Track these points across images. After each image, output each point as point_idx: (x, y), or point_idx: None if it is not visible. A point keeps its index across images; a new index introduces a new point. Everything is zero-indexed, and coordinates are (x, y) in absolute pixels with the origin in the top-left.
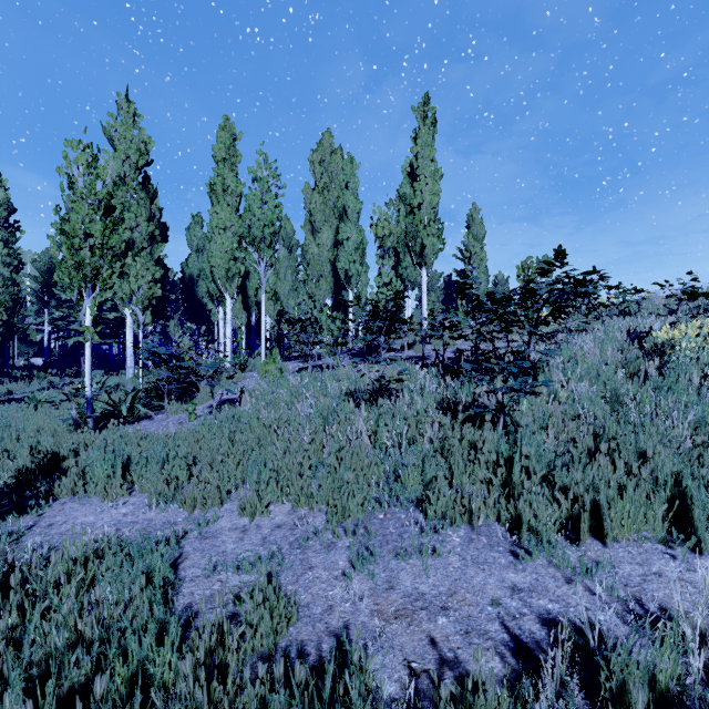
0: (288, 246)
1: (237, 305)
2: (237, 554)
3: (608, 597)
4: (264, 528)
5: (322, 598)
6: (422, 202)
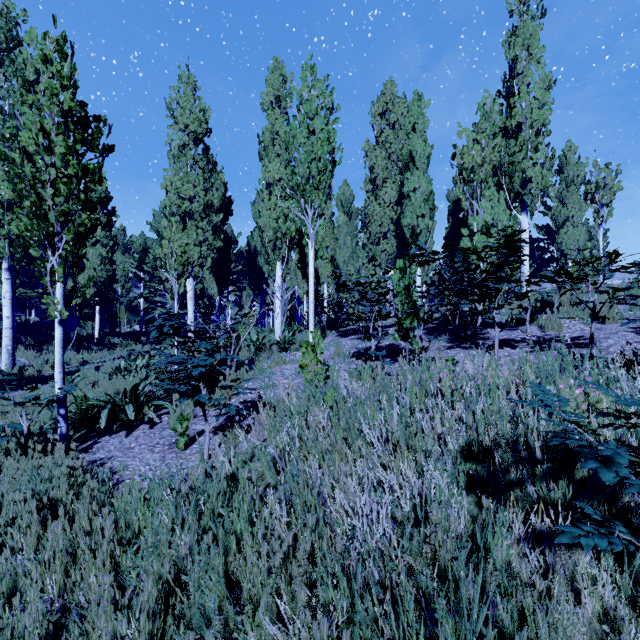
0: (347, 212)
1: (299, 274)
2: None
3: None
4: None
5: None
6: (521, 123)
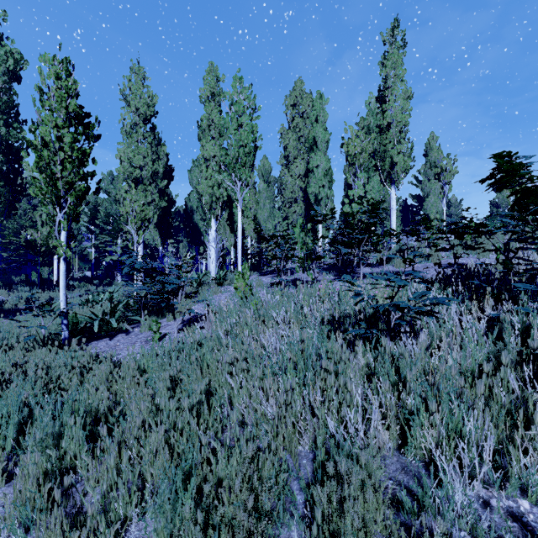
0: (267, 180)
1: (227, 230)
2: None
3: None
4: None
5: None
6: (391, 122)
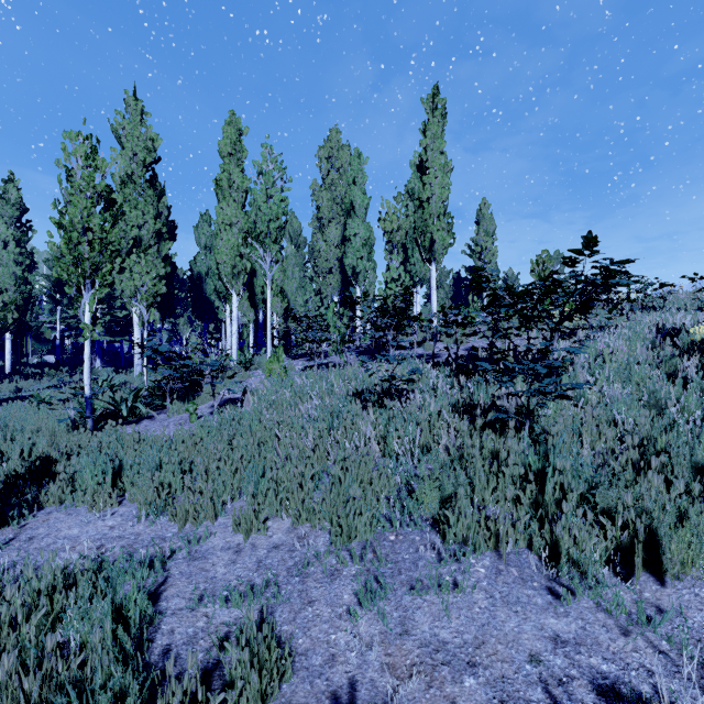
0: (296, 243)
1: (245, 302)
2: (225, 585)
3: (679, 657)
4: (260, 549)
5: (323, 644)
6: (431, 196)
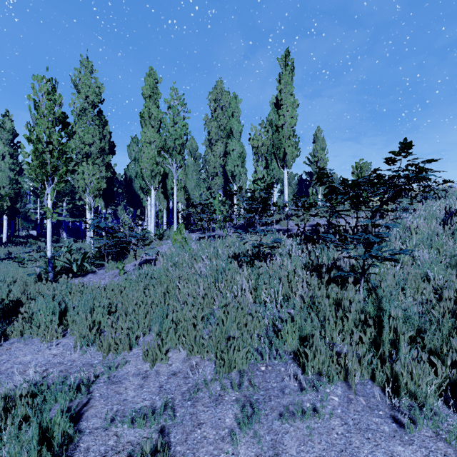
0: (194, 157)
1: (161, 196)
2: (131, 410)
3: None
4: (162, 375)
5: None
6: (284, 123)
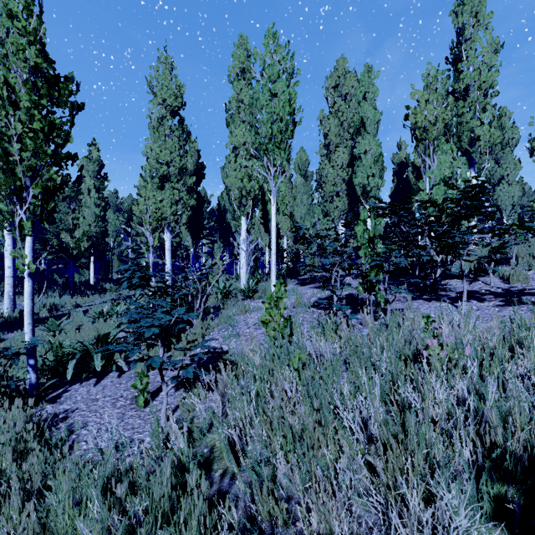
0: (304, 174)
1: (262, 229)
2: None
3: None
4: None
5: None
6: (469, 86)
